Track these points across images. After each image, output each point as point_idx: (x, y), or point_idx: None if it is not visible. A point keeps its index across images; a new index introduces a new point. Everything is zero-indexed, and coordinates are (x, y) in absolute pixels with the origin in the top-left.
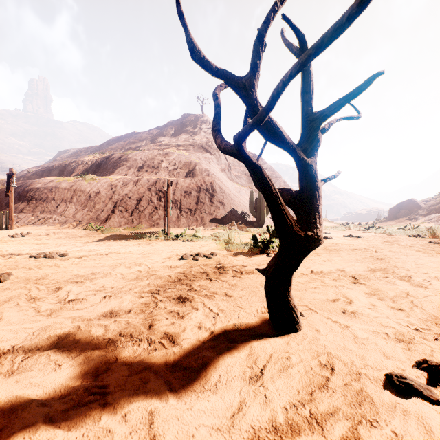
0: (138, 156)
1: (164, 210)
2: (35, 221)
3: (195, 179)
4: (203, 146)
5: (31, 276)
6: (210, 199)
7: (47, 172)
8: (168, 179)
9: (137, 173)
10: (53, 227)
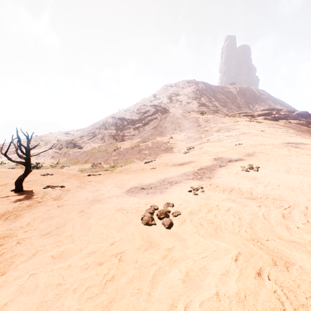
0: None
1: None
2: None
3: None
4: None
5: None
6: None
7: None
8: None
9: None
10: None
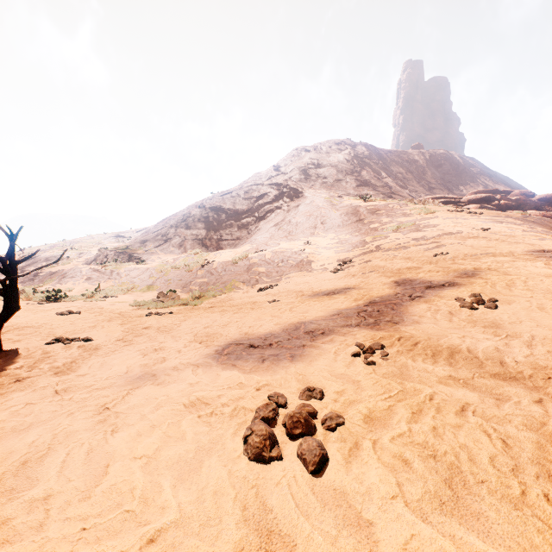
0: None
1: None
2: None
3: None
4: None
5: None
6: None
7: None
8: None
9: None
10: None
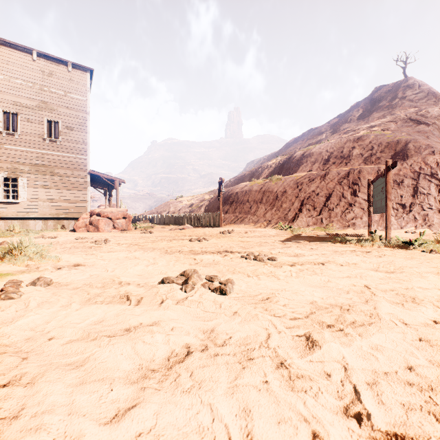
0: (322, 148)
1: (369, 206)
2: (235, 220)
3: (408, 162)
4: (411, 117)
5: (254, 290)
6: (439, 188)
7: (240, 180)
8: (386, 160)
9: (322, 167)
10: (248, 226)
